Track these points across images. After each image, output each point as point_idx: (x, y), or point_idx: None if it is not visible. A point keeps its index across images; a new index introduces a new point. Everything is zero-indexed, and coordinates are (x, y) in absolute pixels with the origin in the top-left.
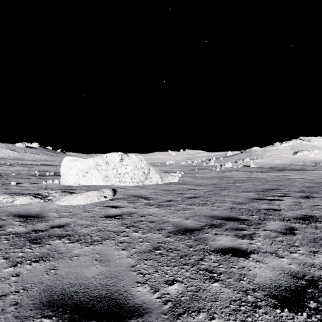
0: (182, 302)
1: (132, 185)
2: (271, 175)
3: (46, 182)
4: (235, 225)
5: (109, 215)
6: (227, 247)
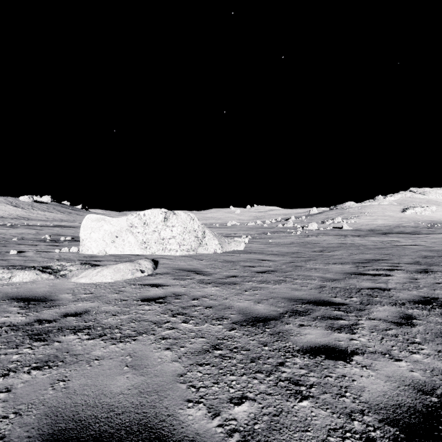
0: (255, 432)
1: (180, 255)
2: (373, 241)
3: (60, 250)
4: (327, 311)
5: (148, 298)
6: (318, 344)
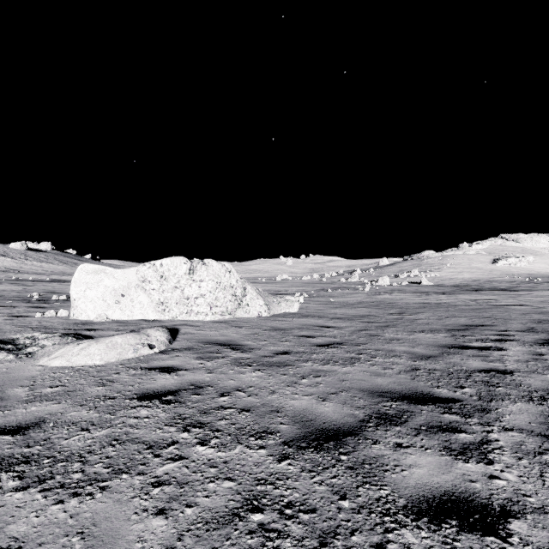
0: None
1: (212, 320)
2: (464, 300)
3: (44, 314)
4: (433, 415)
5: (150, 393)
6: (437, 492)
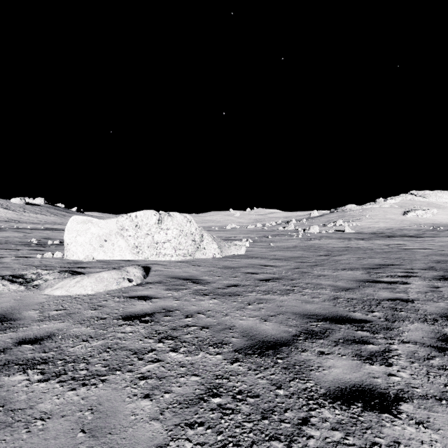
0: None
1: (176, 260)
2: (379, 244)
3: (43, 255)
4: (349, 331)
5: (132, 315)
6: (348, 384)
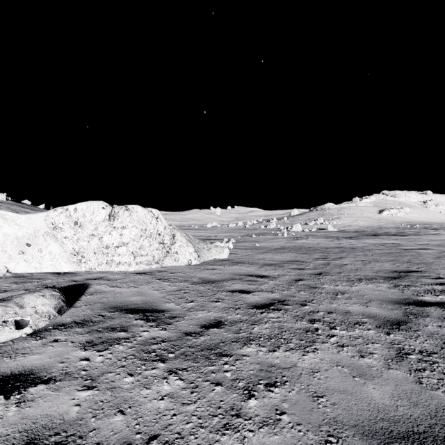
0: None
1: (136, 271)
2: (373, 244)
3: None
4: None
5: None
6: None
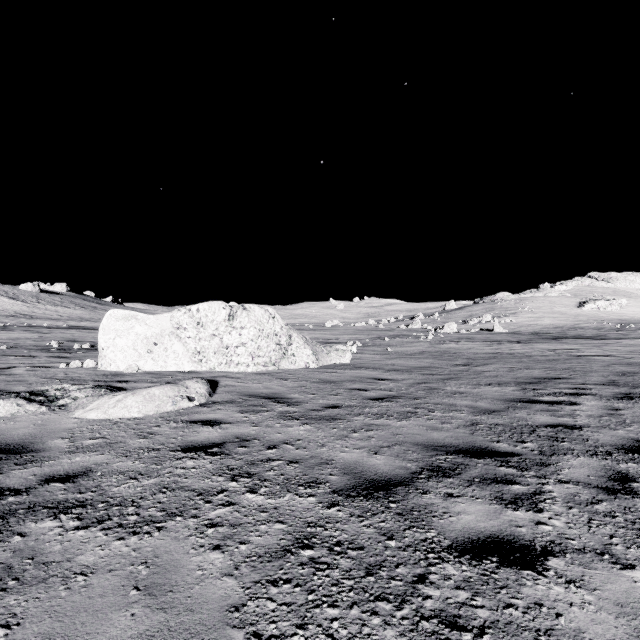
0: None
1: (254, 372)
2: (541, 349)
3: (68, 365)
4: (489, 468)
5: (194, 445)
6: (482, 535)
